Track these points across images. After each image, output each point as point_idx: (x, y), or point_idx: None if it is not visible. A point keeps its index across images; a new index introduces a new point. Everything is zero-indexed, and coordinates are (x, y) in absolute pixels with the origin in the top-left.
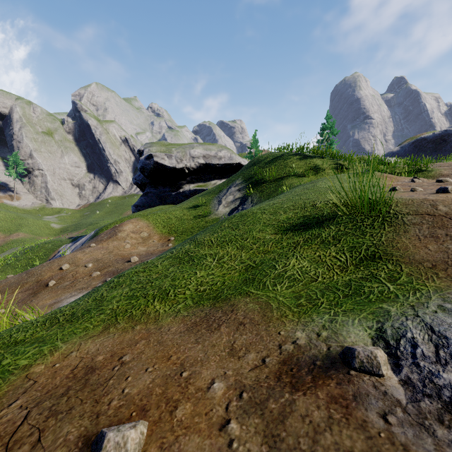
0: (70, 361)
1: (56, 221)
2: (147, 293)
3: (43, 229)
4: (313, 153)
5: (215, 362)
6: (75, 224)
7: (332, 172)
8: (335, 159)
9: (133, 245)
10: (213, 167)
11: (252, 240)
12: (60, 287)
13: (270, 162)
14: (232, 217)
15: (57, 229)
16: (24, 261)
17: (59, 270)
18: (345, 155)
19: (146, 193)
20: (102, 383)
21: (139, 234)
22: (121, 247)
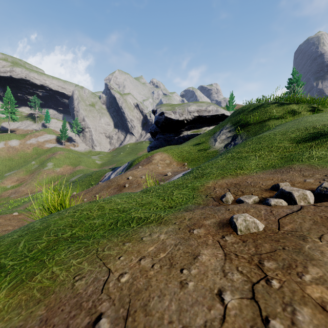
0: (221, 183)
1: (98, 159)
2: (230, 168)
3: (92, 164)
4: (289, 101)
5: (299, 178)
6: (109, 161)
7: (307, 114)
8: (309, 104)
9: (162, 167)
10: (204, 118)
11: (276, 147)
12: (132, 187)
13: (252, 110)
14: (251, 139)
15: (99, 164)
16: (86, 182)
17: (127, 179)
18: (318, 99)
19: (157, 138)
20: (248, 185)
21: (164, 161)
22: (156, 168)
